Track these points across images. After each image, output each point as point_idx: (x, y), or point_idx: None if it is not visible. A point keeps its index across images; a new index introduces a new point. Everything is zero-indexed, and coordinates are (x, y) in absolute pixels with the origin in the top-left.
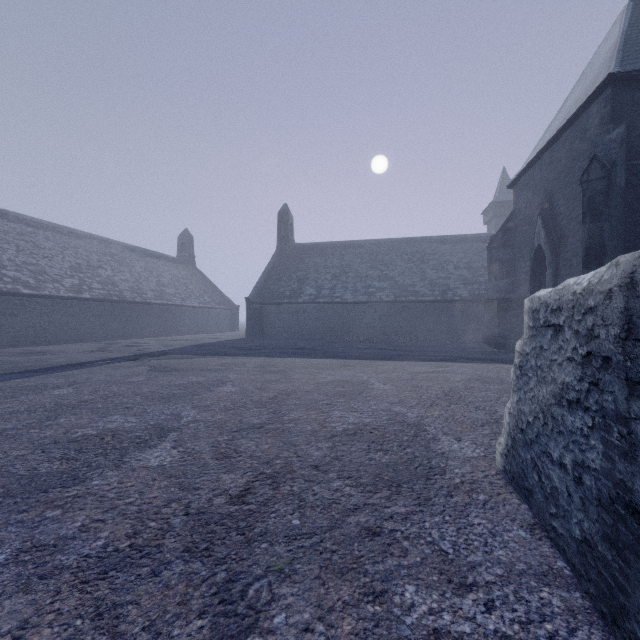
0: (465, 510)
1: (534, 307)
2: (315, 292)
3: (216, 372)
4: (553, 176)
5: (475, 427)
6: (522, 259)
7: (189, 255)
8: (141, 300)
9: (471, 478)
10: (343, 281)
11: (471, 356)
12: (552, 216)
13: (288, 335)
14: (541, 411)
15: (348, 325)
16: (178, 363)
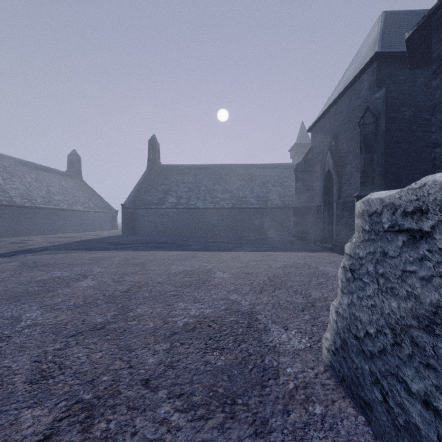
0: (305, 436)
1: (373, 210)
2: (176, 200)
3: (82, 266)
4: (338, 123)
5: (297, 312)
6: (317, 180)
7: (76, 170)
8: (30, 205)
9: (303, 380)
10: (196, 193)
11: (285, 247)
12: (337, 150)
13: (155, 232)
14: (388, 326)
15: (200, 225)
16: (51, 258)
